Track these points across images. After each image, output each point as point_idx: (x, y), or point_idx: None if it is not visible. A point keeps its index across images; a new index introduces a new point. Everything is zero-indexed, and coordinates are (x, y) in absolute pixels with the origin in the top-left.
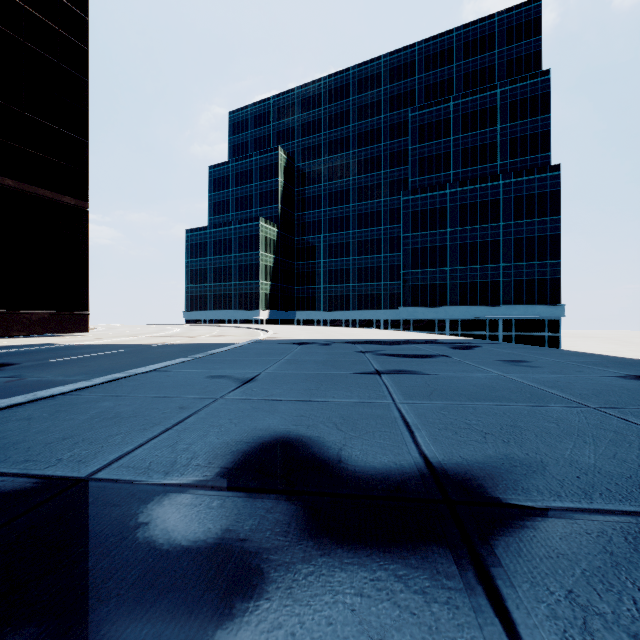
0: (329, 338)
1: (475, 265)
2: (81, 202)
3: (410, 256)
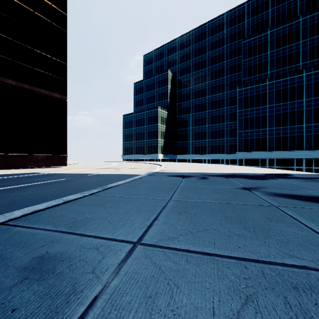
0: (202, 171)
1: (286, 126)
2: (63, 96)
3: (243, 122)
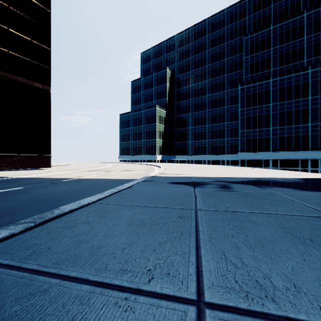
0: (213, 175)
1: (290, 125)
2: (46, 86)
3: (245, 122)
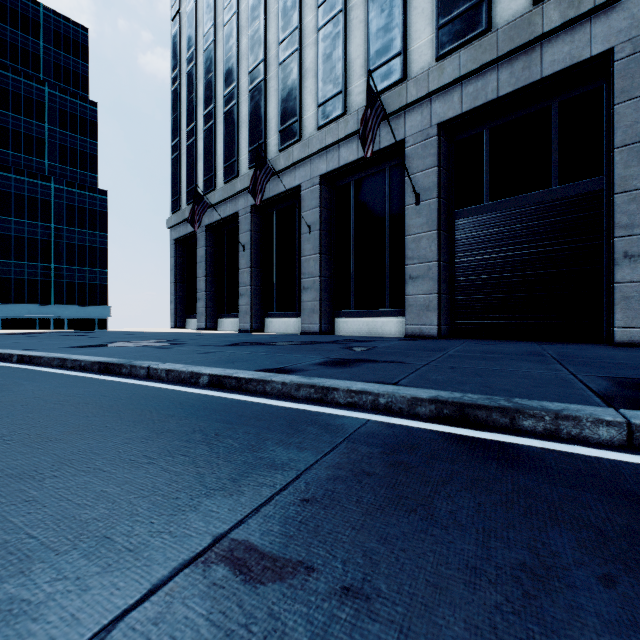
0: None
1: (22, 261)
2: None
3: None
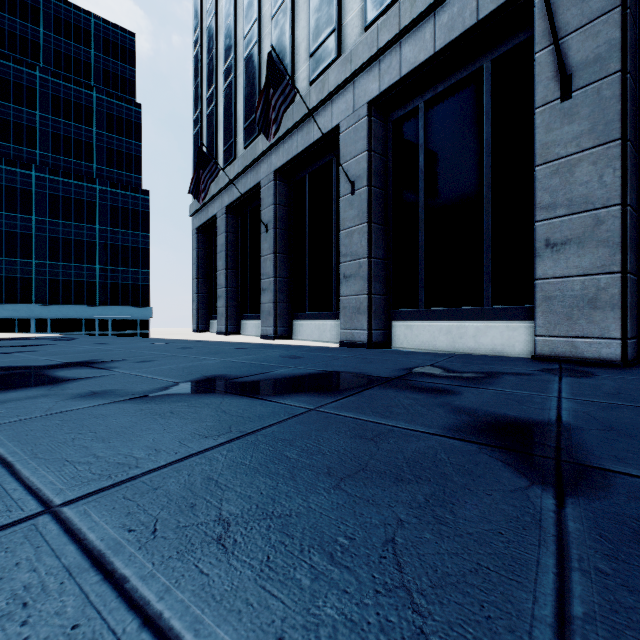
0: None
1: (69, 262)
2: None
3: None
